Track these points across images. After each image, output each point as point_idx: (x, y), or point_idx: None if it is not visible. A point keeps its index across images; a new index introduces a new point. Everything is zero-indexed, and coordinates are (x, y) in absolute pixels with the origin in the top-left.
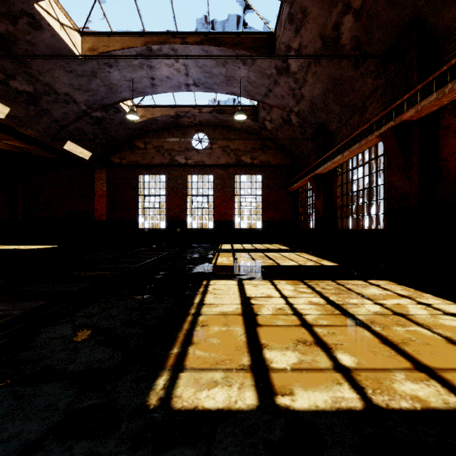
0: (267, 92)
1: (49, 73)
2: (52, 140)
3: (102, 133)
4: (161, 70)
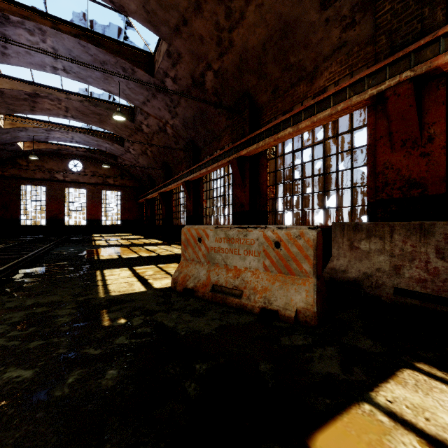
0: (121, 154)
1: None
2: None
3: None
4: (55, 135)
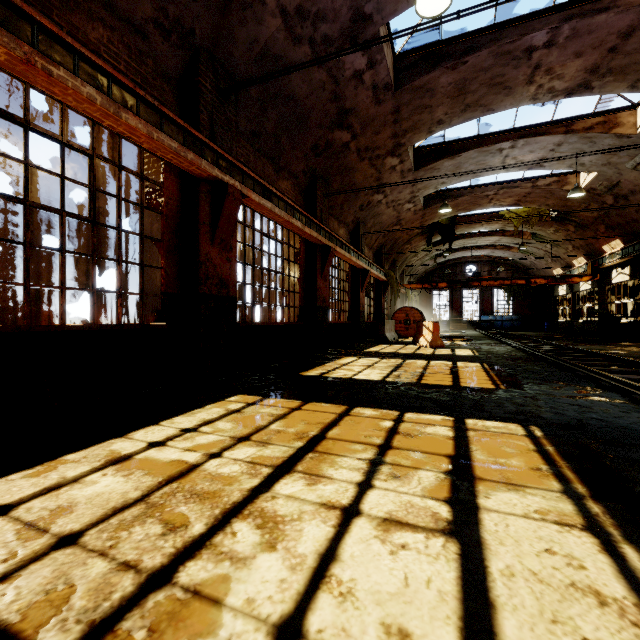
0: None
1: None
2: None
3: None
4: None
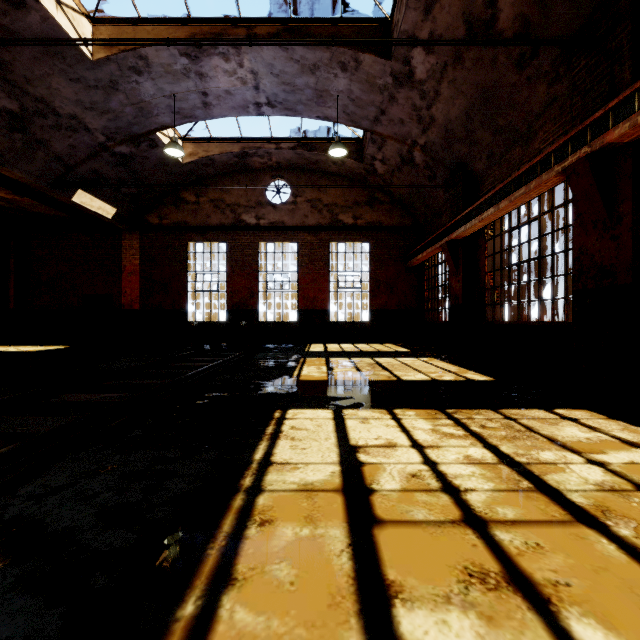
0: (378, 114)
1: (43, 81)
2: (53, 188)
3: (131, 179)
4: (217, 81)
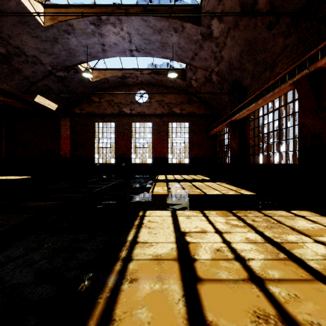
0: (194, 55)
1: (18, 37)
2: (24, 94)
3: (65, 89)
4: (109, 38)
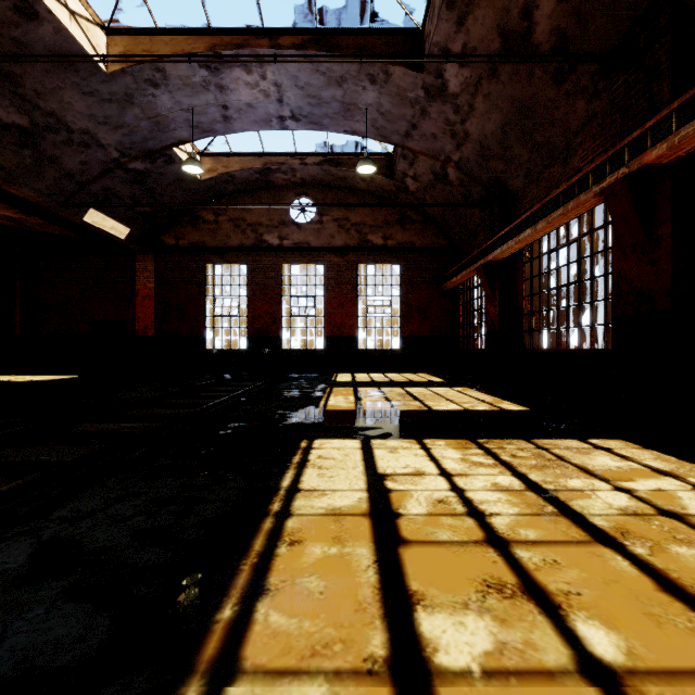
0: (410, 129)
1: (54, 95)
2: (64, 207)
3: (146, 197)
4: (238, 94)
